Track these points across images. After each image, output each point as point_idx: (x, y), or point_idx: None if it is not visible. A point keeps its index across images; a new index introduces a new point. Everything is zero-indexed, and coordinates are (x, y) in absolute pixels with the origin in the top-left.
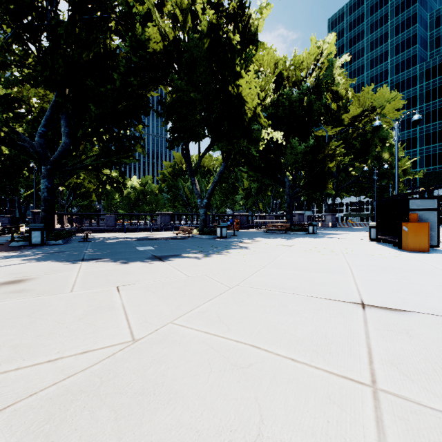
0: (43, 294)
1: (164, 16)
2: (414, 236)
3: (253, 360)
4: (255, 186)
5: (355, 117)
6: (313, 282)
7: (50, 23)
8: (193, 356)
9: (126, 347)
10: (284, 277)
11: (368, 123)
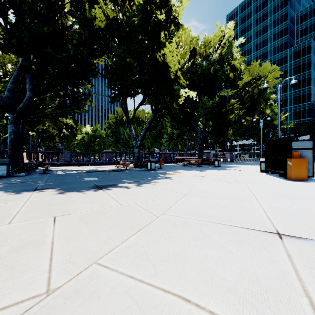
0: None
1: (107, 3)
2: (296, 169)
3: None
4: (176, 132)
5: (246, 83)
6: (228, 210)
7: (16, 1)
8: None
9: (33, 306)
10: (203, 205)
11: (256, 88)
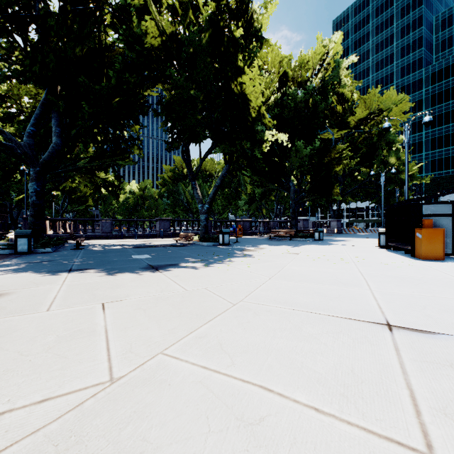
0: (13, 314)
1: (162, 11)
2: (428, 243)
3: (264, 412)
4: (258, 191)
5: (361, 120)
6: (327, 297)
7: (39, 14)
8: (186, 406)
9: (99, 392)
10: (294, 290)
11: (374, 127)
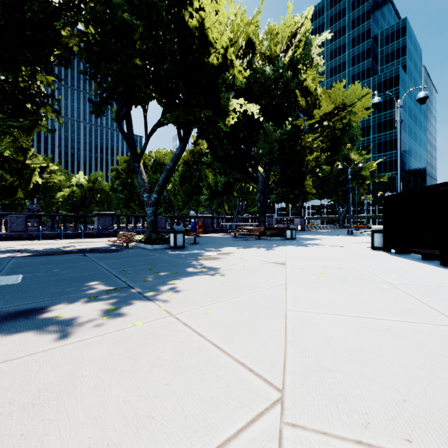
0: None
1: None
2: None
3: None
4: (222, 180)
5: (326, 113)
6: None
7: None
8: None
9: None
10: None
11: (338, 122)
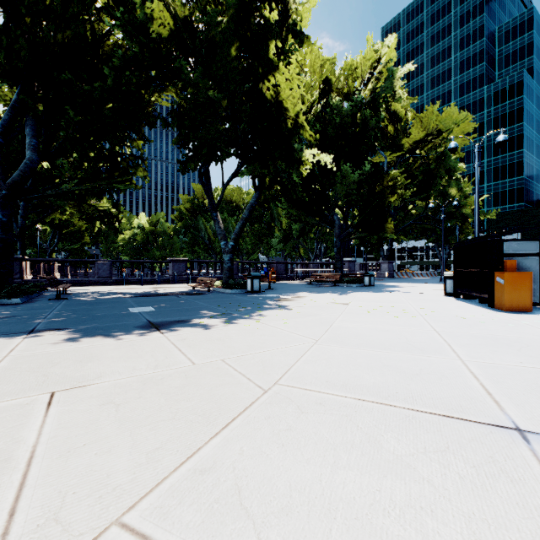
0: None
1: None
2: (512, 290)
3: None
4: (296, 225)
5: (417, 142)
6: (404, 373)
7: None
8: None
9: None
10: (353, 362)
11: (432, 151)
